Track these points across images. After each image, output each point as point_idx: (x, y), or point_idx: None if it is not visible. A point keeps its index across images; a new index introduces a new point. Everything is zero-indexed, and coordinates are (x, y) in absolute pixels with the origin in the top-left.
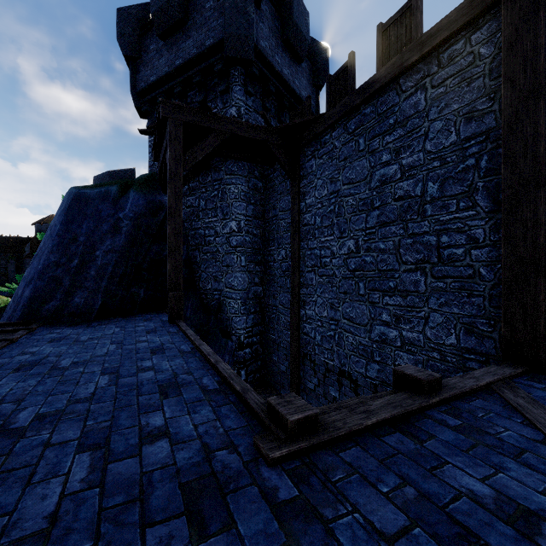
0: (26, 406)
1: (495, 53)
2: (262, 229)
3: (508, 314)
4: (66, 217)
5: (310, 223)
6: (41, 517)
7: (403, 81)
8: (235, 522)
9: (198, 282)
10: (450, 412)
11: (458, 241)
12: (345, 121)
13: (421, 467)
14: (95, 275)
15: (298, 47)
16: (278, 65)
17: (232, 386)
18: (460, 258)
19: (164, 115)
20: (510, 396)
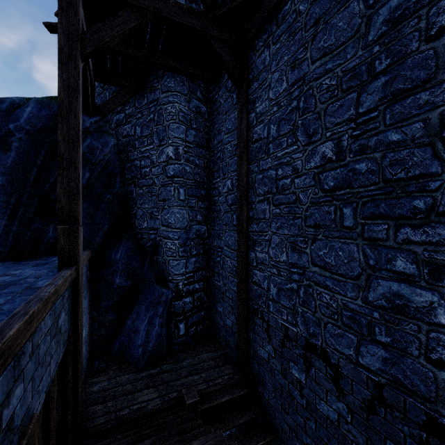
0: None
1: None
2: (206, 160)
3: None
4: None
5: (262, 137)
6: None
7: None
8: None
9: (134, 221)
10: None
11: None
12: None
13: None
14: None
15: None
16: None
17: None
18: None
19: None
20: None
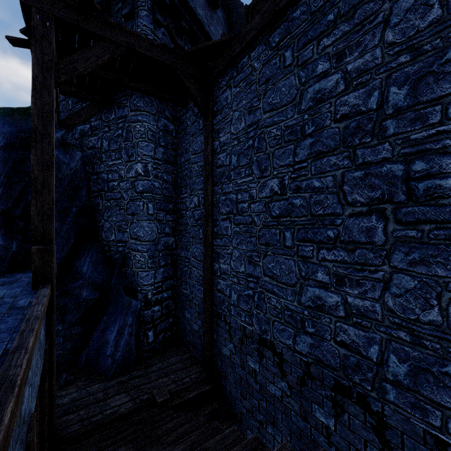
0: None
1: None
2: (174, 176)
3: None
4: None
5: (225, 164)
6: None
7: None
8: None
9: (100, 233)
10: None
11: (445, 167)
12: (267, 34)
13: None
14: None
15: None
16: (192, 1)
17: None
18: (448, 192)
19: (23, 1)
20: None
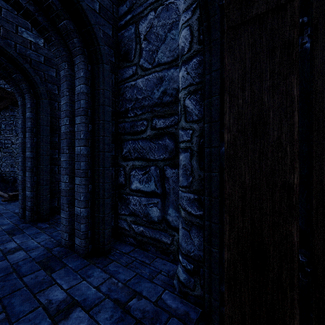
0: None
1: None
2: None
3: None
4: None
5: None
6: None
7: None
8: None
9: (0, 168)
10: None
11: None
12: None
13: None
14: None
15: None
16: None
17: (1, 195)
18: None
19: None
20: None
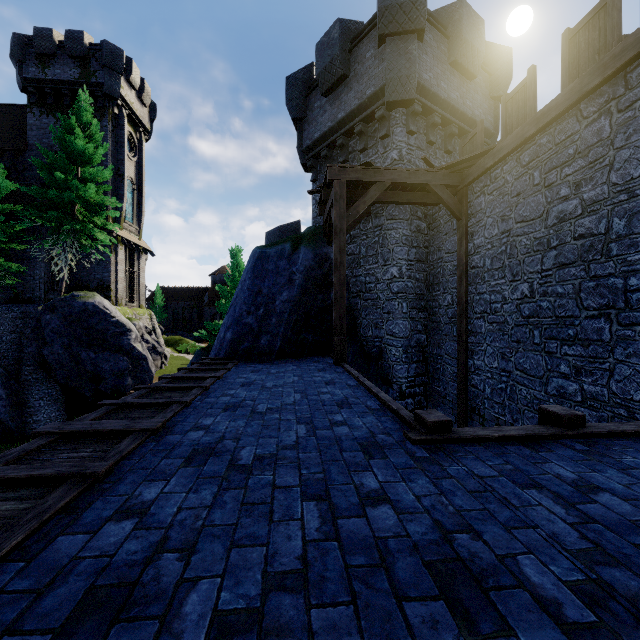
0: (259, 403)
1: None
2: (426, 273)
3: None
4: (253, 274)
5: (479, 266)
6: (291, 441)
7: (585, 106)
8: (388, 458)
9: (359, 329)
10: (585, 443)
11: None
12: (518, 153)
13: (526, 460)
14: (275, 321)
15: (469, 64)
16: (444, 92)
17: (390, 407)
18: None
19: (330, 179)
20: None
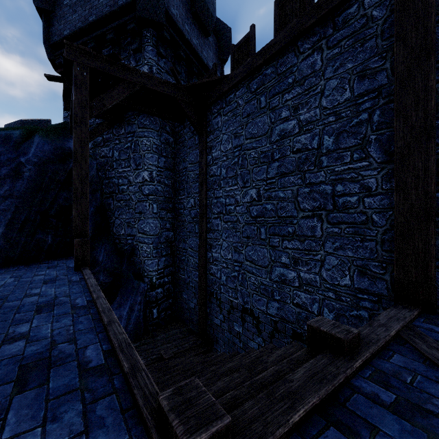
0: None
1: (387, 15)
2: (173, 180)
3: (401, 257)
4: None
5: (217, 174)
6: None
7: (301, 43)
8: None
9: (112, 228)
10: (377, 378)
11: (352, 190)
12: (248, 81)
13: None
14: None
15: (205, 21)
16: (188, 34)
17: (120, 362)
18: (354, 205)
19: (68, 58)
20: (424, 347)
